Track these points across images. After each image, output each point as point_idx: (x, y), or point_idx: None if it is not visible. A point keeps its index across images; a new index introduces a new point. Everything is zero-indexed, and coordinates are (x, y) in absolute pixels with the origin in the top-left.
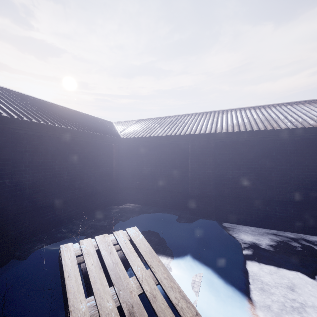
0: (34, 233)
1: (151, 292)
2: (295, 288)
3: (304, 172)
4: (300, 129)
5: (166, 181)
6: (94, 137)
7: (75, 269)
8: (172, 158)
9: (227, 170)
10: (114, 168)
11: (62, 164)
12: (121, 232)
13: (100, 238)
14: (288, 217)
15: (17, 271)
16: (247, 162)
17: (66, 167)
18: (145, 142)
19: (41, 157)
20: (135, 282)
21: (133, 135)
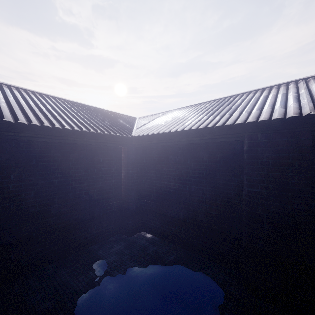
0: None
1: None
2: None
3: None
4: None
5: (198, 207)
6: (80, 137)
7: None
8: (210, 169)
9: None
10: (122, 180)
11: (24, 180)
12: None
13: None
14: None
15: None
16: None
17: (31, 184)
18: (163, 142)
19: None
20: None
21: (147, 132)
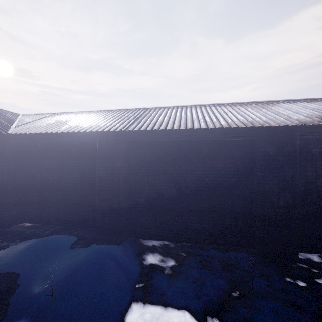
0: None
1: None
2: None
3: (217, 177)
4: (211, 129)
5: (72, 191)
6: None
7: None
8: (80, 162)
9: (143, 176)
10: None
11: None
12: None
13: None
14: (203, 227)
15: None
16: (163, 167)
17: None
18: (41, 141)
19: None
20: None
21: (26, 131)
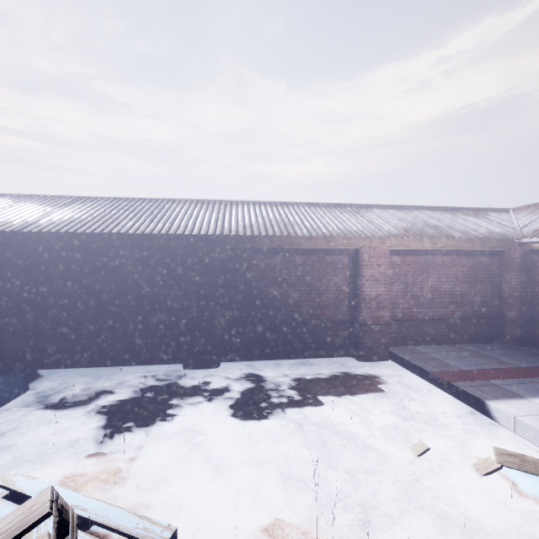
0: None
1: None
2: (29, 432)
3: (146, 289)
4: (131, 235)
5: None
6: None
7: None
8: None
9: (51, 289)
10: None
11: None
12: None
13: None
14: (129, 346)
15: None
16: (79, 277)
17: None
18: None
19: None
20: None
21: None
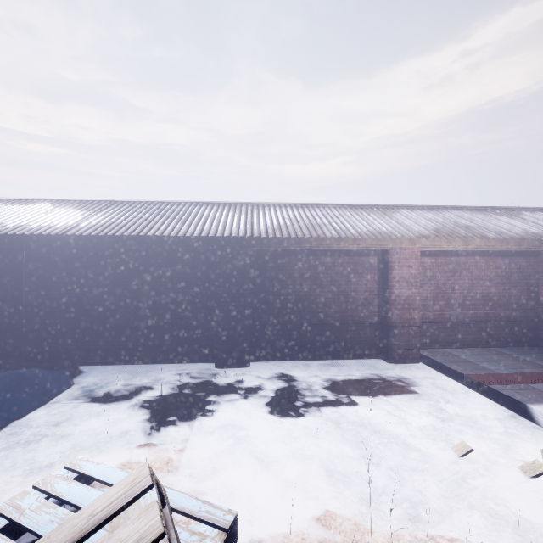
0: None
1: None
2: (80, 423)
3: (179, 289)
4: (165, 237)
5: None
6: None
7: None
8: (2, 273)
9: (91, 289)
10: None
11: None
12: None
13: None
14: (163, 345)
15: None
16: (117, 278)
17: None
18: None
19: None
20: None
21: None
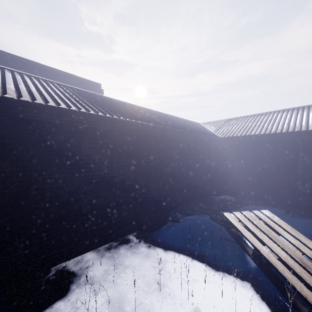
0: (171, 207)
1: (311, 255)
2: None
3: None
4: None
5: (267, 176)
6: (203, 138)
7: (243, 228)
8: (275, 155)
9: None
10: (212, 163)
11: (184, 159)
12: (257, 211)
13: (245, 213)
14: None
15: (179, 228)
16: None
17: (185, 162)
18: (244, 140)
19: (174, 154)
20: (291, 246)
21: (231, 135)
